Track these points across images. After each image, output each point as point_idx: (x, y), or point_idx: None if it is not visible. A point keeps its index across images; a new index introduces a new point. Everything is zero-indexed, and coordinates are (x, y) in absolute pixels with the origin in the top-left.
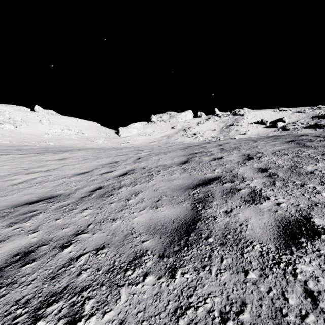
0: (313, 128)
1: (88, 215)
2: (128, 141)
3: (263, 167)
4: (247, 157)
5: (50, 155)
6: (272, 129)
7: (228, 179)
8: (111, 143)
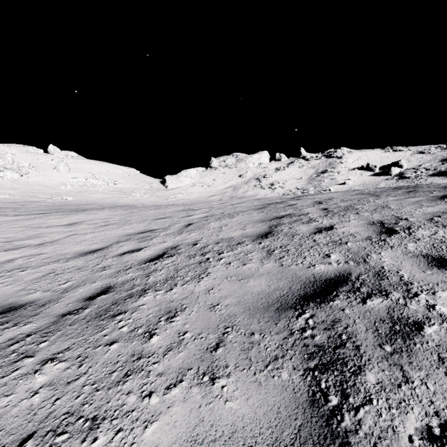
0: (444, 175)
1: (44, 385)
2: (178, 195)
3: (433, 254)
4: (381, 227)
5: (57, 216)
6: (384, 177)
7: (368, 282)
8: (154, 198)
